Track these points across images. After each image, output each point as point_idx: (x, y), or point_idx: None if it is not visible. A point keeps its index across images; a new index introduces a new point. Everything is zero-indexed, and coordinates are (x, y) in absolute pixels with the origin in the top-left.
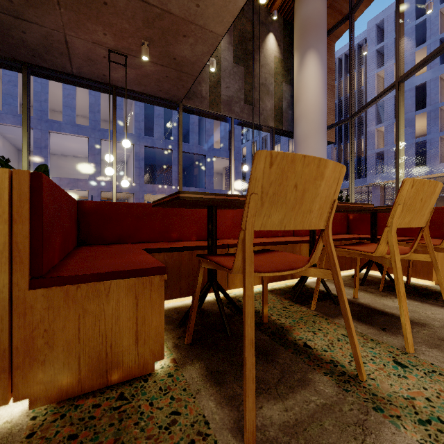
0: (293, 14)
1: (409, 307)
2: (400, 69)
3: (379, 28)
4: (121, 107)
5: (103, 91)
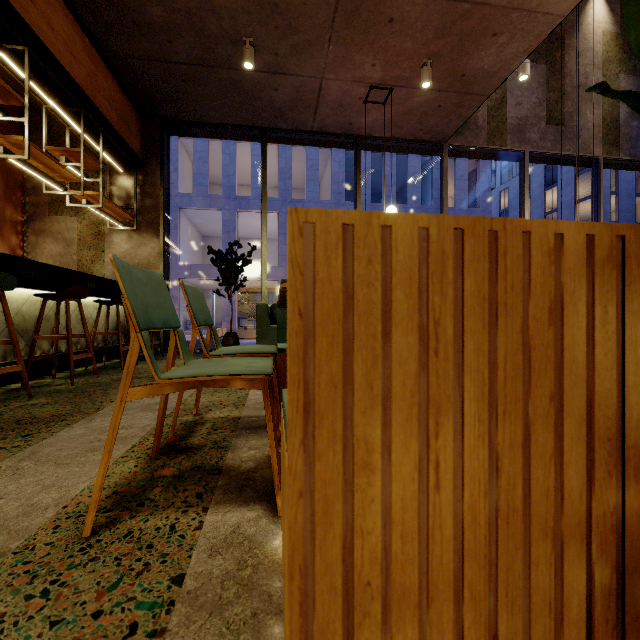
0: None
1: None
2: None
3: None
4: (316, 167)
5: (340, 146)
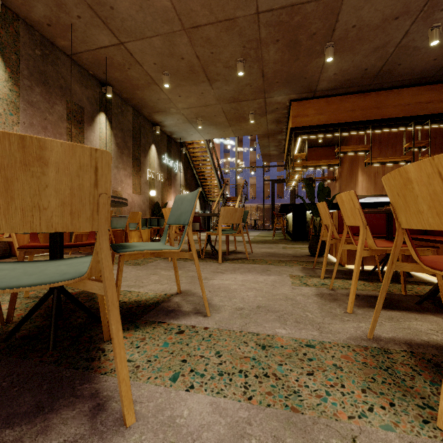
0: None
1: (405, 324)
2: None
3: None
4: None
5: None
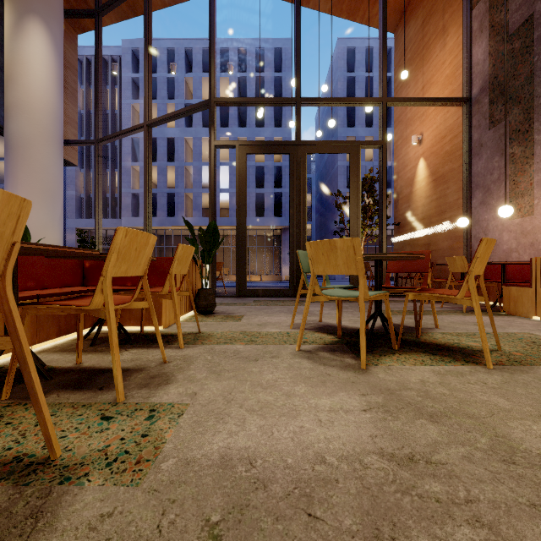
0: None
1: (135, 356)
2: (149, 112)
3: (134, 55)
4: None
5: None
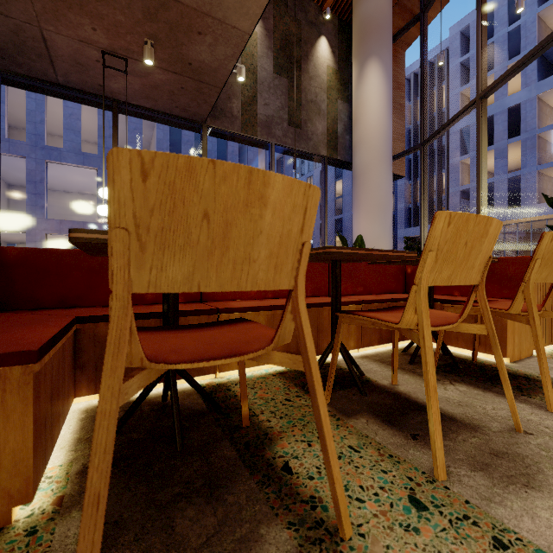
0: (352, 13)
1: (464, 398)
2: (482, 81)
3: (463, 35)
4: (140, 131)
5: (101, 106)
